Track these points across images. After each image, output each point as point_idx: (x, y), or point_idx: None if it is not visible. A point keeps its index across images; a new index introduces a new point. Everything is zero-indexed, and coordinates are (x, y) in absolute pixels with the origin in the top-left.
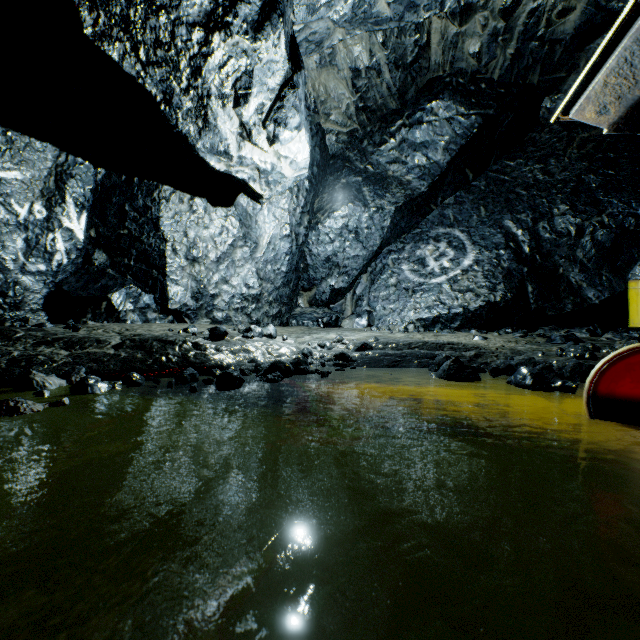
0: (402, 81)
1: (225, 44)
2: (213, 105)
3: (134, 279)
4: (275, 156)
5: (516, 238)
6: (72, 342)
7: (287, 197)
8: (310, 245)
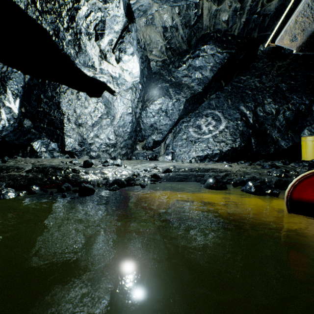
0: (189, 34)
1: (88, 3)
2: (83, 38)
3: (46, 135)
4: (120, 69)
5: (246, 115)
6: (2, 169)
7: (130, 93)
8: (142, 118)
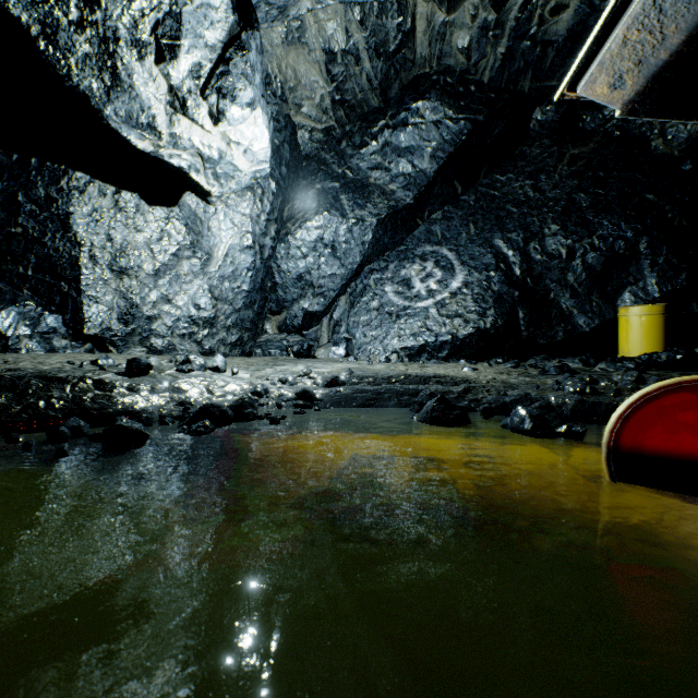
0: (384, 73)
1: None
2: (124, 54)
3: (34, 294)
4: (223, 140)
5: (507, 259)
6: None
7: (249, 200)
8: (279, 260)
